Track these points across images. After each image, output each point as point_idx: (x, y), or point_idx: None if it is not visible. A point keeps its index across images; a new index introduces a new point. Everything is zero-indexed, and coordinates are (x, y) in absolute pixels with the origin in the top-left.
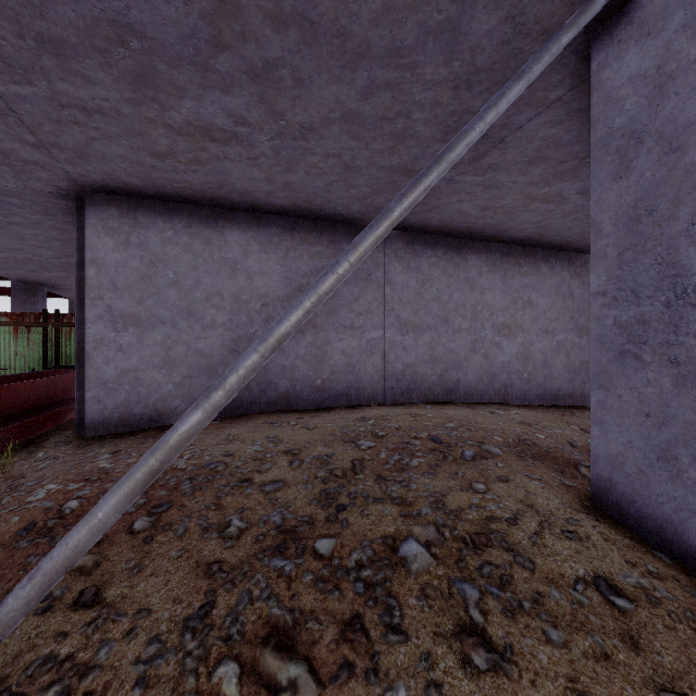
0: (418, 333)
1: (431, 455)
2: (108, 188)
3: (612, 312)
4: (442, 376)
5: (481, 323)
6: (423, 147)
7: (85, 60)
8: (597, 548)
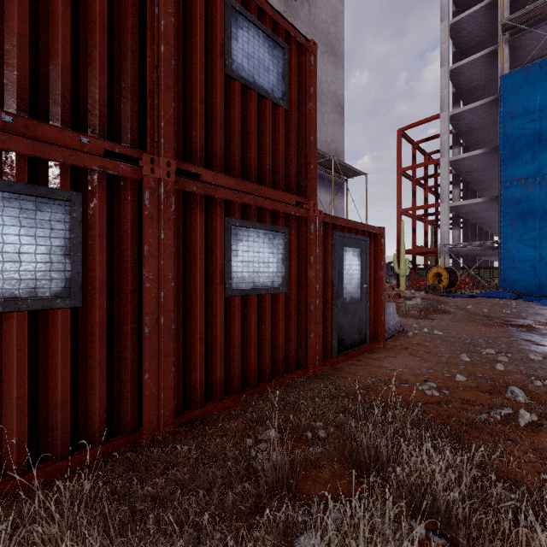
0: None
1: None
2: None
3: None
4: None
5: None
6: None
7: None
8: None
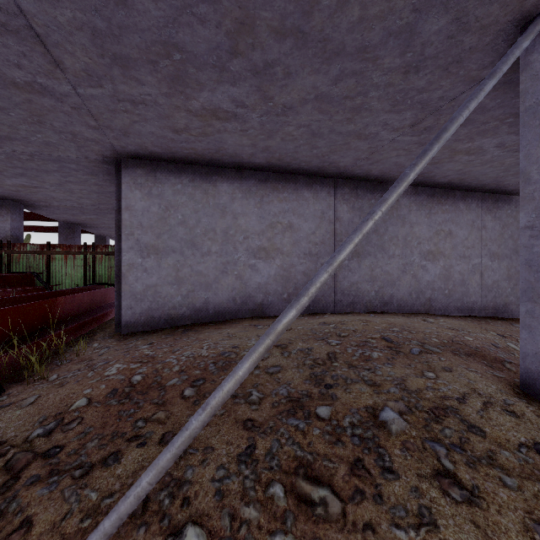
0: (360, 258)
1: (386, 350)
2: (138, 155)
3: (539, 242)
4: (379, 292)
5: (410, 250)
6: (374, 116)
7: (140, 69)
8: (532, 422)
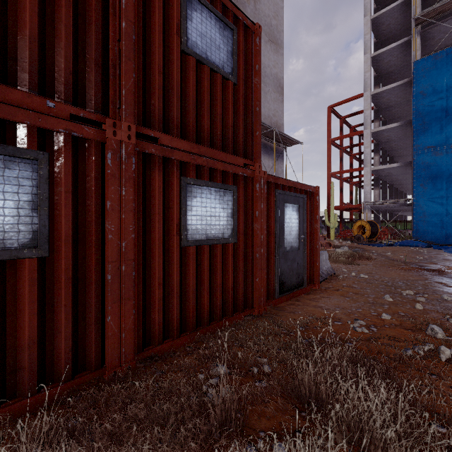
0: None
1: None
2: None
3: None
4: None
5: None
6: None
7: None
8: None
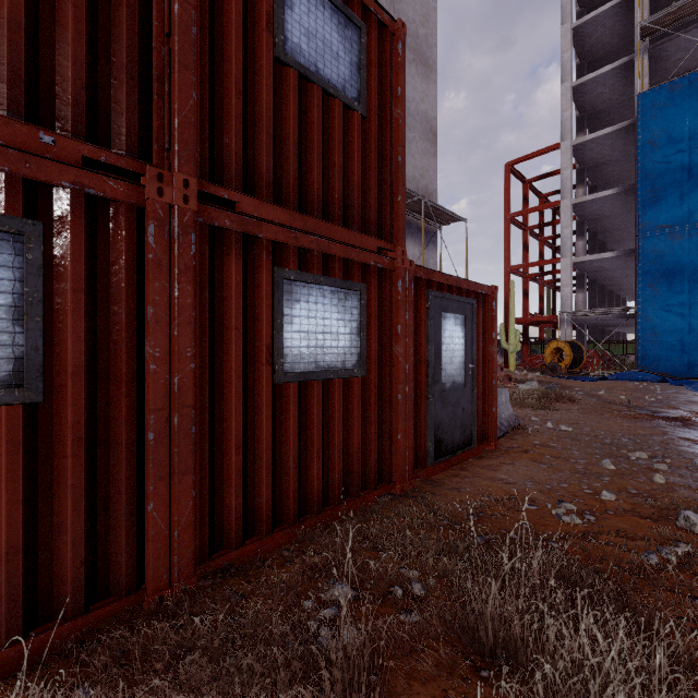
0: None
1: None
2: None
3: None
4: None
5: None
6: None
7: None
8: None
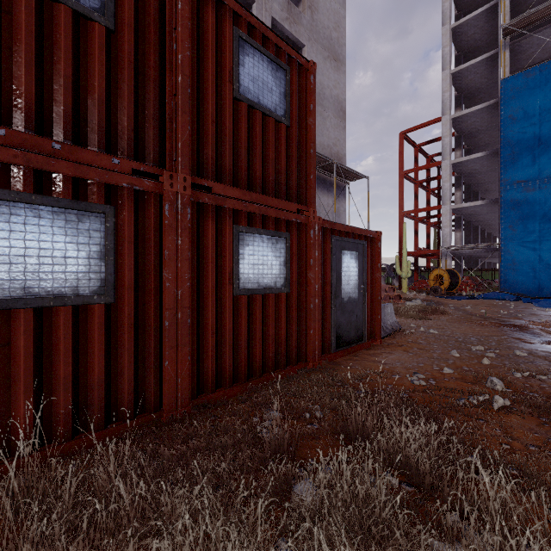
0: None
1: None
2: None
3: None
4: None
5: None
6: None
7: None
8: None
